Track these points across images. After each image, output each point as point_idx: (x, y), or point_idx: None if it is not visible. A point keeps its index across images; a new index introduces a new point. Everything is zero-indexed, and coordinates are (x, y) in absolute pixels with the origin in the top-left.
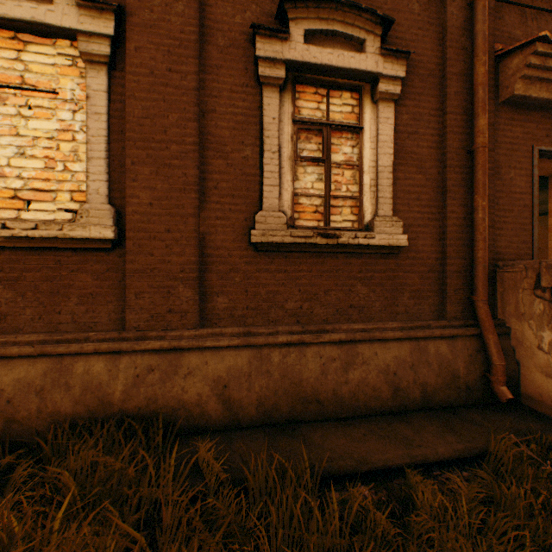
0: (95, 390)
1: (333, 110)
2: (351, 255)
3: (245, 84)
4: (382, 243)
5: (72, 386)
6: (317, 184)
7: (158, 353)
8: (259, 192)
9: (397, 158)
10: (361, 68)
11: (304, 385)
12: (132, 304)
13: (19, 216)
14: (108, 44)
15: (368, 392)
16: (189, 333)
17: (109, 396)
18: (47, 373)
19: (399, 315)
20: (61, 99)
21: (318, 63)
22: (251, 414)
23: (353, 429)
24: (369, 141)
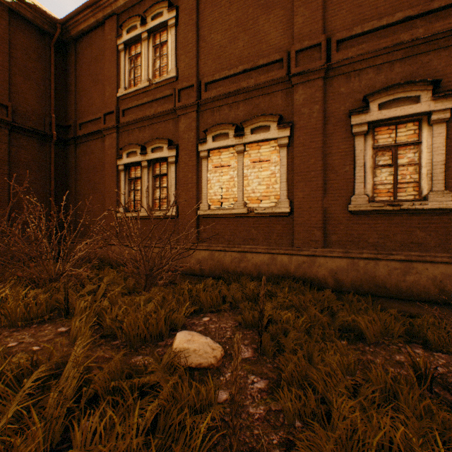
0: (284, 267)
1: (400, 135)
2: (411, 214)
3: (345, 137)
4: (433, 207)
5: (276, 264)
6: (389, 177)
7: (306, 256)
8: (352, 186)
9: (449, 154)
10: (417, 112)
11: (377, 278)
12: (296, 237)
13: (258, 206)
14: (287, 139)
15: (419, 289)
16: (319, 250)
17: (289, 270)
18: (268, 259)
19: (451, 250)
20: (271, 162)
21: (387, 118)
22: (347, 287)
23: (405, 303)
24: (426, 148)
